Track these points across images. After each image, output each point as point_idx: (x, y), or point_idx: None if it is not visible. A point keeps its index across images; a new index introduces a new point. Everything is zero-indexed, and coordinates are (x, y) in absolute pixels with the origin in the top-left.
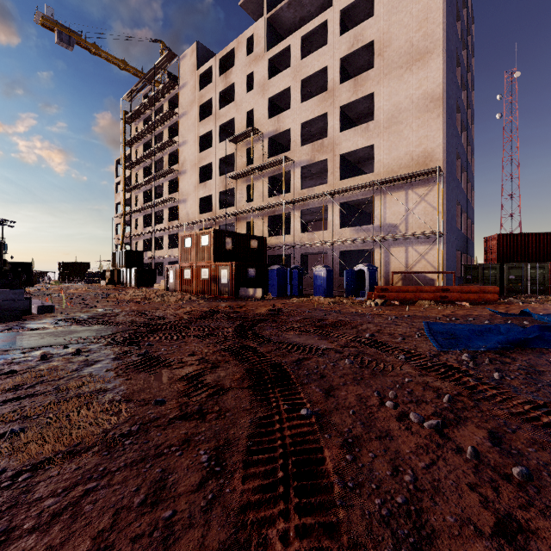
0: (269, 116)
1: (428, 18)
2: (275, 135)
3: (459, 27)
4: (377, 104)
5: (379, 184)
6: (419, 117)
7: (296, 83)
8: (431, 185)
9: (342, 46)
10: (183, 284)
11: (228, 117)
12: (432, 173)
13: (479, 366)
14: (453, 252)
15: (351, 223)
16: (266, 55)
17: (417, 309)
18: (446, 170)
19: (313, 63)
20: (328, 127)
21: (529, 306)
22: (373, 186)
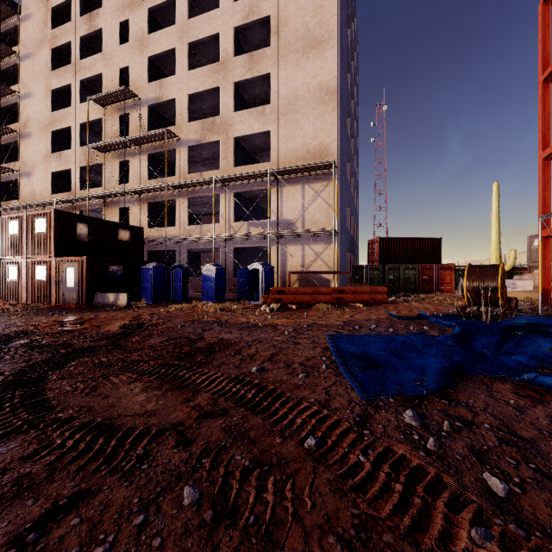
0: (150, 80)
1: (324, 5)
2: (156, 104)
3: (349, 35)
4: (274, 87)
5: (275, 174)
6: (315, 108)
7: (183, 45)
8: (327, 181)
9: (236, 14)
10: (6, 288)
11: (93, 71)
12: (328, 168)
13: (442, 445)
14: (345, 252)
15: (247, 218)
16: (145, 3)
17: (315, 314)
18: (340, 167)
19: (203, 26)
20: (220, 104)
21: (412, 305)
22: (269, 175)
